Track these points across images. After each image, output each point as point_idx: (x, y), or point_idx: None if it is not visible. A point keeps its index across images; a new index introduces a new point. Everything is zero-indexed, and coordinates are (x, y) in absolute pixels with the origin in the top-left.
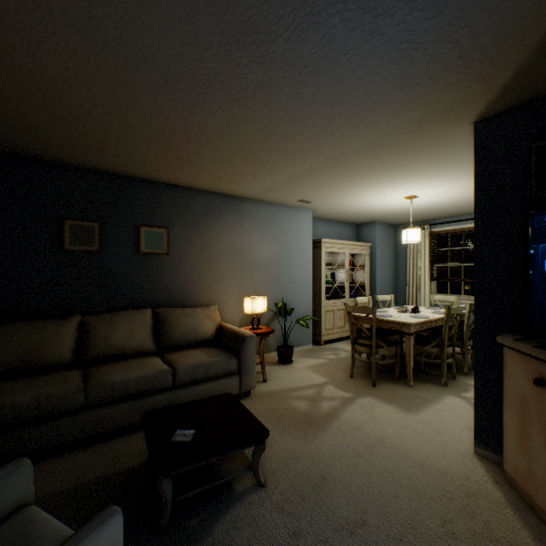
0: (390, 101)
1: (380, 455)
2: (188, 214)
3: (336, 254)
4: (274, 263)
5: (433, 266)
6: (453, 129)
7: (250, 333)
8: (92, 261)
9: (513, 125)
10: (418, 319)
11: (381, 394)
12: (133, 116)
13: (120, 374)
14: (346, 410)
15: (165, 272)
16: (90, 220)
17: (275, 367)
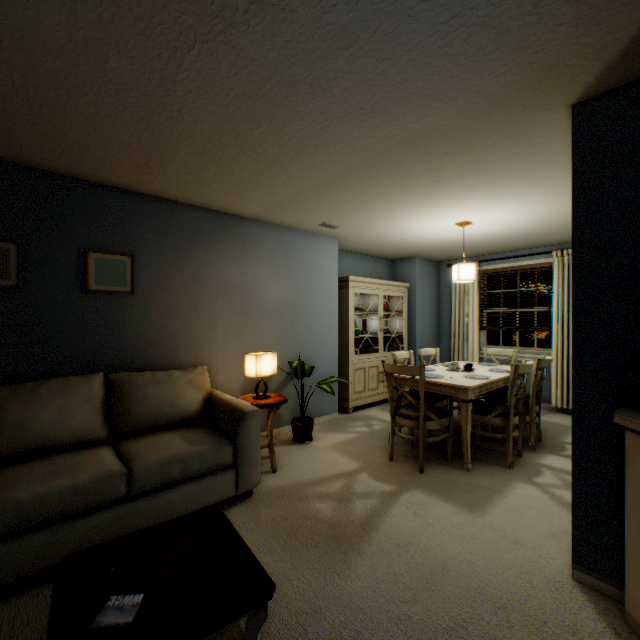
0: (464, 54)
1: (444, 593)
2: (165, 237)
3: (367, 297)
4: (288, 307)
5: (483, 312)
6: (542, 115)
7: (252, 408)
8: (5, 302)
9: (632, 107)
10: (476, 381)
11: (433, 485)
12: (42, 53)
13: (33, 486)
14: (389, 514)
15: (129, 319)
16: (1, 239)
17: (290, 447)
